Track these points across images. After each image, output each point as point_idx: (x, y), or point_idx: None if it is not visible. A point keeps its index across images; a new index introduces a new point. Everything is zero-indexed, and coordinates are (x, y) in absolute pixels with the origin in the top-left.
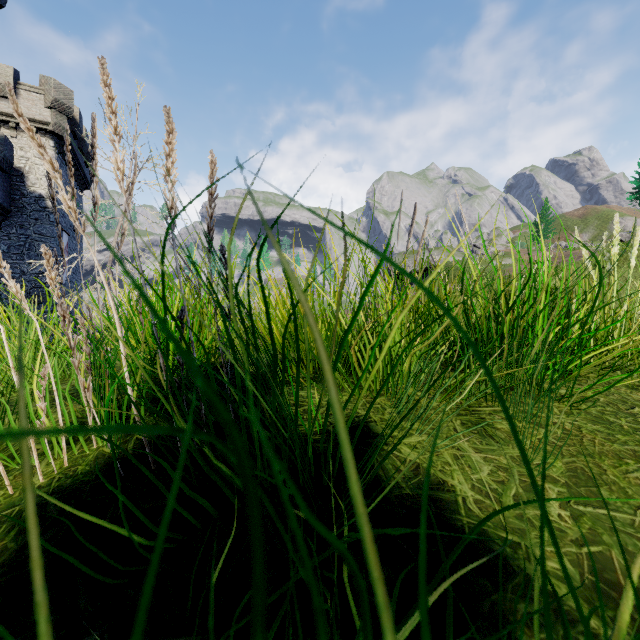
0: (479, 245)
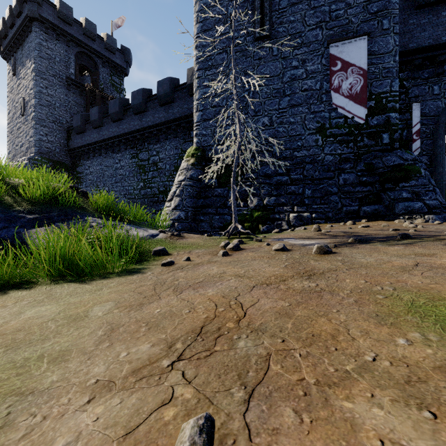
0: None
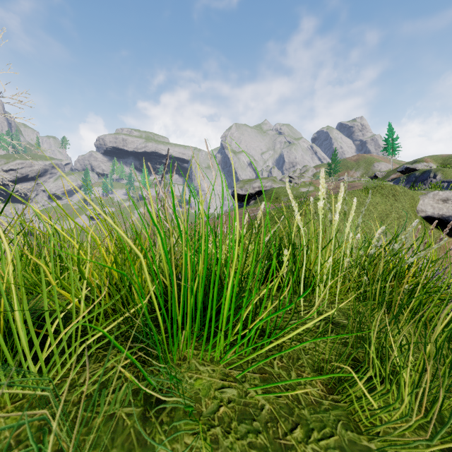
0: (294, 177)
